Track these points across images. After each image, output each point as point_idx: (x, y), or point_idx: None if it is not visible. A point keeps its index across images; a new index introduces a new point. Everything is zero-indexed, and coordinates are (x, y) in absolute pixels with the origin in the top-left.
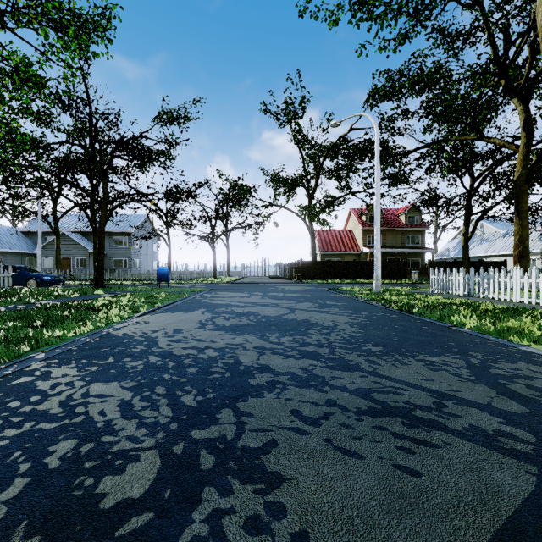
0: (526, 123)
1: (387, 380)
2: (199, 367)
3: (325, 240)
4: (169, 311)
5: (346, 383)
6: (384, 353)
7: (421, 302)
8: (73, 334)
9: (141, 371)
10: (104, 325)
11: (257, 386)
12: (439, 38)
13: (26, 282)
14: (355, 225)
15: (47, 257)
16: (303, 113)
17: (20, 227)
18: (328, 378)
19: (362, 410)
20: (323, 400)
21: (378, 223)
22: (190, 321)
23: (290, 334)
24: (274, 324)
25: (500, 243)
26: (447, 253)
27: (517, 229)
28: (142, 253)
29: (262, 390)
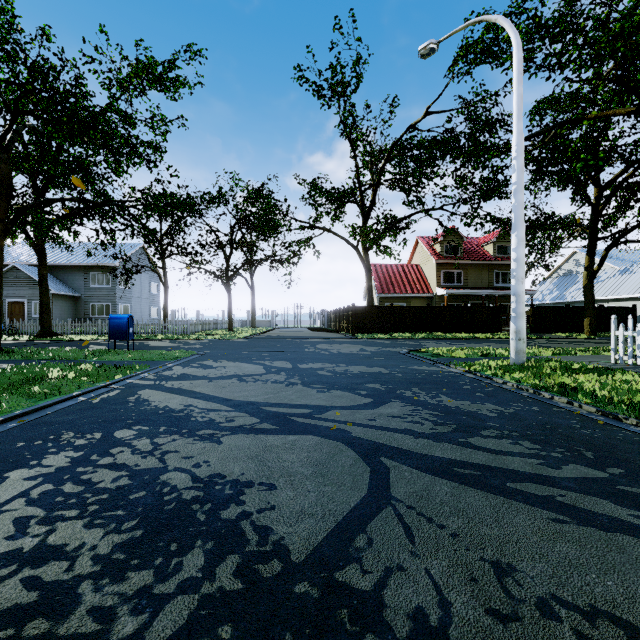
0: None
1: None
2: None
3: (384, 279)
4: None
5: None
6: None
7: None
8: None
9: None
10: None
11: None
12: None
13: None
14: (424, 258)
15: None
16: (358, 82)
17: None
18: None
19: None
20: None
21: (522, 225)
22: None
23: None
24: None
25: (618, 283)
26: (541, 297)
27: None
28: (134, 296)
29: None
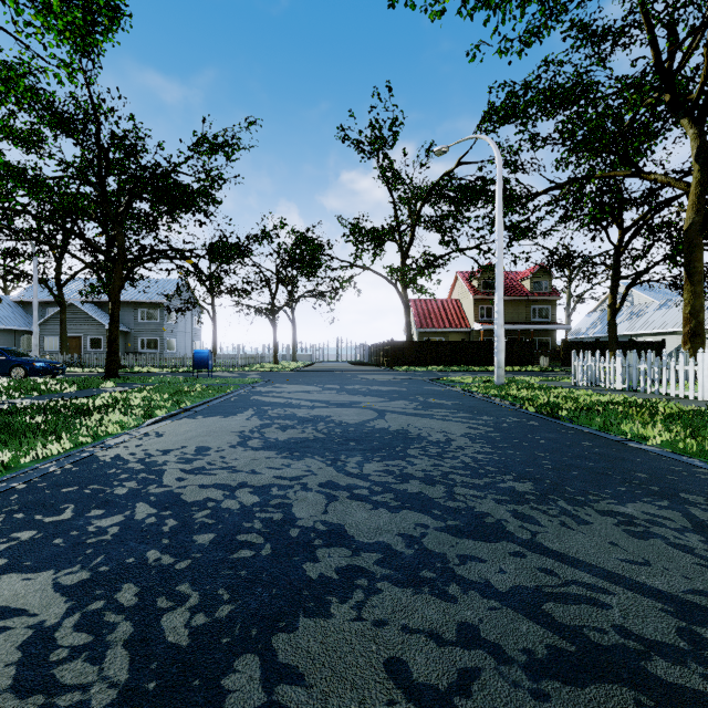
0: (700, 152)
1: (564, 564)
2: (218, 530)
3: (424, 314)
4: (200, 414)
5: (489, 572)
6: (538, 497)
7: (566, 401)
8: (32, 457)
9: (111, 541)
10: (91, 440)
11: (318, 583)
12: (579, 38)
13: (10, 370)
14: (463, 293)
15: (50, 336)
16: (395, 140)
17: (14, 295)
18: (452, 561)
19: (537, 659)
20: (451, 627)
21: (501, 287)
22: (227, 432)
23: (378, 458)
24: (355, 438)
25: (656, 317)
26: (585, 331)
27: (687, 298)
28: (179, 331)
29: (327, 595)
